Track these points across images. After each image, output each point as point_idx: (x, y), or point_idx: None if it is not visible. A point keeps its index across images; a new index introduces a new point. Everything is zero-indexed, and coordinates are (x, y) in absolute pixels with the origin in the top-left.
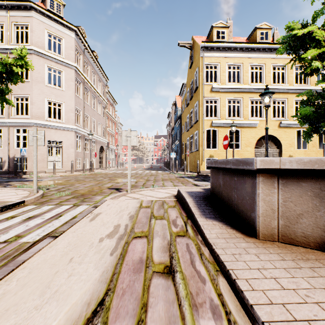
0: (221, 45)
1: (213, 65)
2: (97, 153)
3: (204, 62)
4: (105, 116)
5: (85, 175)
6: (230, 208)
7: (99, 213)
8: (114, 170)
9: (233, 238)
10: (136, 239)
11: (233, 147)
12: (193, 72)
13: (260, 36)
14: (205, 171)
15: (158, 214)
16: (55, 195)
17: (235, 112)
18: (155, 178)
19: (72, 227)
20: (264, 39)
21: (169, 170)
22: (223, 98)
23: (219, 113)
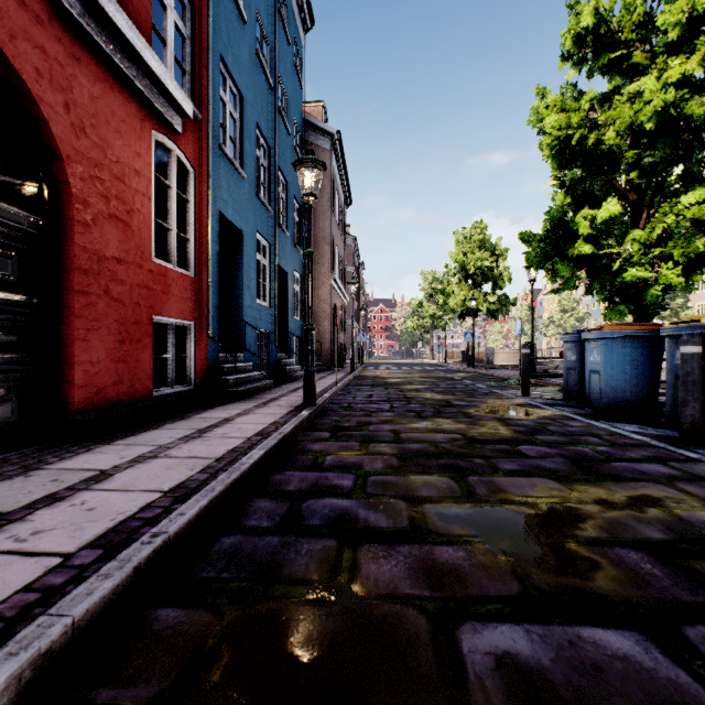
0: None
1: None
2: None
3: None
4: None
5: None
6: None
7: None
8: None
9: None
10: None
11: None
12: None
13: None
14: None
15: None
16: None
17: None
18: None
19: None
20: None
21: None
22: None
23: None
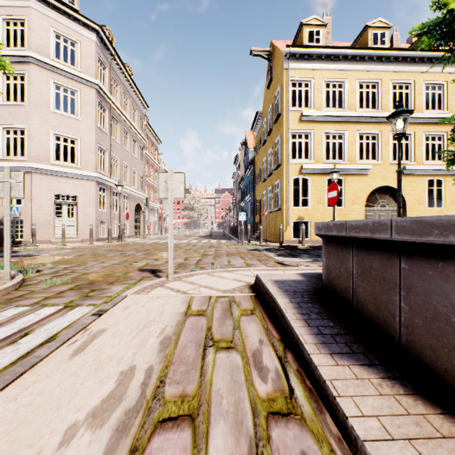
0: (315, 51)
1: (303, 81)
2: (131, 213)
3: (289, 77)
4: (144, 160)
5: (109, 247)
6: (383, 331)
7: (101, 329)
8: (155, 239)
9: (434, 442)
10: (163, 431)
11: None
12: (273, 94)
13: (373, 39)
14: (292, 241)
15: (221, 334)
16: (43, 284)
17: (336, 152)
18: (216, 251)
19: (21, 378)
20: (379, 44)
21: (237, 239)
22: (318, 131)
23: (311, 153)
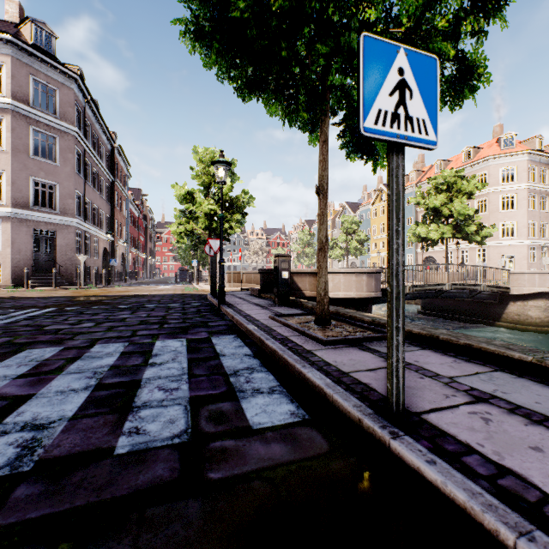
0: None
1: None
2: None
3: None
4: None
5: None
6: None
7: None
8: None
9: None
10: None
11: None
12: None
13: None
14: None
15: None
16: None
17: None
18: None
19: None
20: None
21: None
22: None
23: None
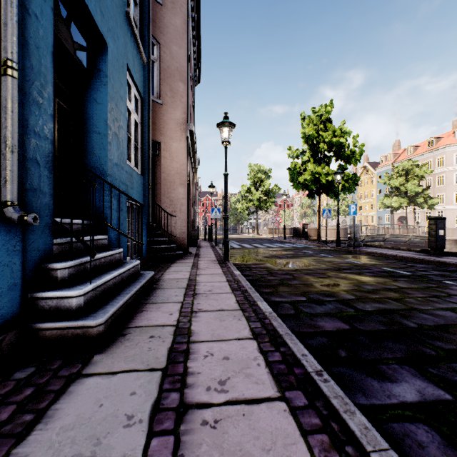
0: None
1: None
2: None
3: None
4: None
5: None
6: None
7: None
8: None
9: None
10: None
11: None
12: None
13: None
14: None
15: None
16: None
17: None
18: None
19: None
20: None
21: None
22: None
23: None
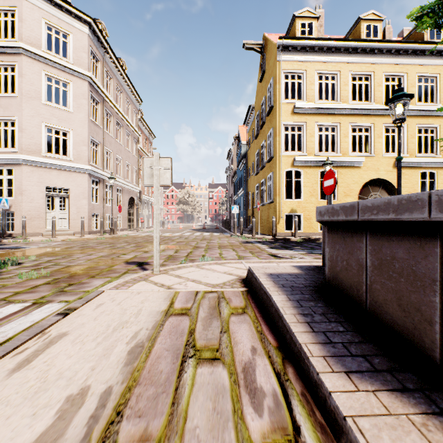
0: (307, 43)
1: (296, 73)
2: (124, 206)
3: (282, 69)
4: (138, 154)
5: (100, 240)
6: (413, 340)
7: (62, 334)
8: (148, 231)
9: None
10: None
11: (327, 195)
12: (266, 87)
13: (366, 32)
14: (284, 234)
15: (205, 339)
16: (18, 278)
17: (329, 144)
18: (208, 244)
19: None
20: (371, 36)
21: (230, 231)
22: (310, 123)
23: (304, 146)
